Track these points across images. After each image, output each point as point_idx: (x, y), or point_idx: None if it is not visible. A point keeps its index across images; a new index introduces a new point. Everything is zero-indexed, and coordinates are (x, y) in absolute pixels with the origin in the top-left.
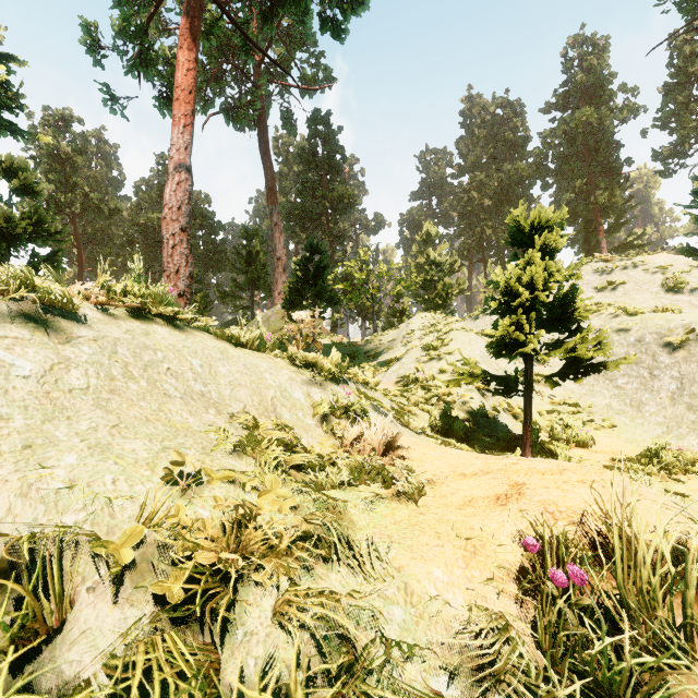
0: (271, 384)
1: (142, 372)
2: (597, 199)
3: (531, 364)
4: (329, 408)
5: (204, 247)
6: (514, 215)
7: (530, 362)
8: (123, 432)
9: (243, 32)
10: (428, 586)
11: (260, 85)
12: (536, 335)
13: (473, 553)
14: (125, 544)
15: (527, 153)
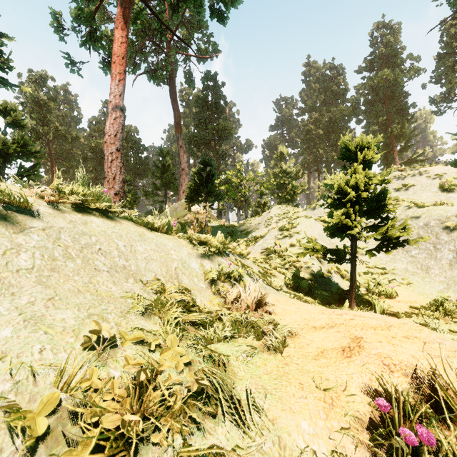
0: (175, 258)
1: (78, 253)
2: (392, 129)
3: (355, 242)
4: (216, 275)
5: (134, 161)
6: (343, 139)
7: (355, 241)
8: (57, 303)
9: (159, 18)
10: (297, 438)
11: (170, 55)
12: (359, 222)
13: (331, 405)
14: (43, 412)
15: (346, 99)
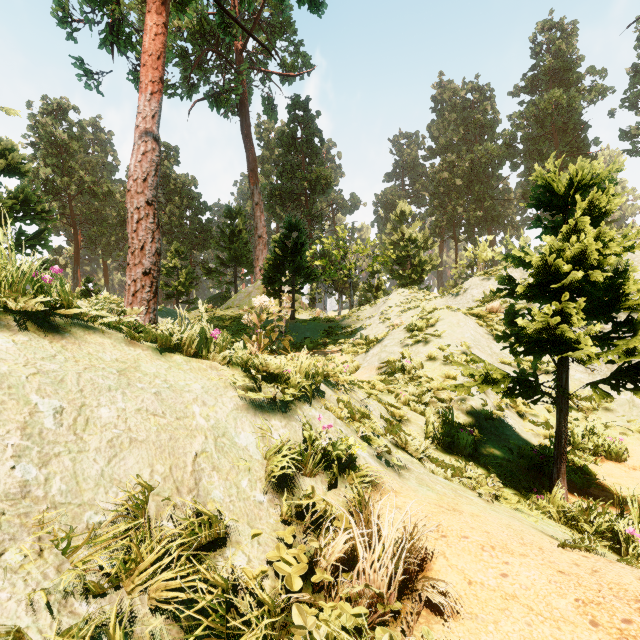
0: (199, 425)
1: None
2: None
3: (567, 366)
4: (296, 460)
5: (191, 226)
6: (540, 171)
7: (566, 363)
8: None
9: (218, 1)
10: None
11: (242, 72)
12: (586, 330)
13: None
14: None
15: (496, 135)
